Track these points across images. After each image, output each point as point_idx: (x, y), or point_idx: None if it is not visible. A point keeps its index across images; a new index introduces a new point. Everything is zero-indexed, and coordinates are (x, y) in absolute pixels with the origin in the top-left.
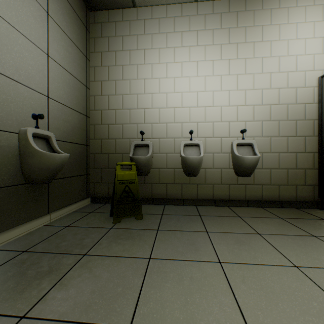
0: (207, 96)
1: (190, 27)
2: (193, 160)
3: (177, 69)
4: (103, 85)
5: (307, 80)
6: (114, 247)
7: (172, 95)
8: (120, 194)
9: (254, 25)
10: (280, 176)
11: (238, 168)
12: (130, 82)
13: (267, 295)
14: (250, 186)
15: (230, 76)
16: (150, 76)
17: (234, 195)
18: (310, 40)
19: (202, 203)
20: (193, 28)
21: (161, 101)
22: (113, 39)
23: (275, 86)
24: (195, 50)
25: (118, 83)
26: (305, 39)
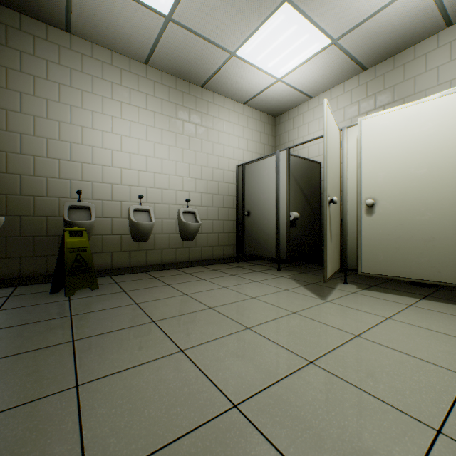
0: (157, 163)
1: (139, 87)
2: (147, 225)
3: (125, 127)
4: (10, 116)
5: (230, 166)
6: (96, 307)
7: (119, 154)
8: (72, 264)
9: (196, 110)
10: (214, 239)
11: (184, 233)
12: (61, 125)
13: (214, 298)
14: (193, 248)
15: (177, 149)
16: (90, 125)
17: (180, 258)
18: (232, 136)
19: (152, 269)
20: (142, 90)
21: (105, 158)
22: (30, 58)
23: (210, 166)
24: (144, 113)
25: (40, 121)
26: (229, 134)
